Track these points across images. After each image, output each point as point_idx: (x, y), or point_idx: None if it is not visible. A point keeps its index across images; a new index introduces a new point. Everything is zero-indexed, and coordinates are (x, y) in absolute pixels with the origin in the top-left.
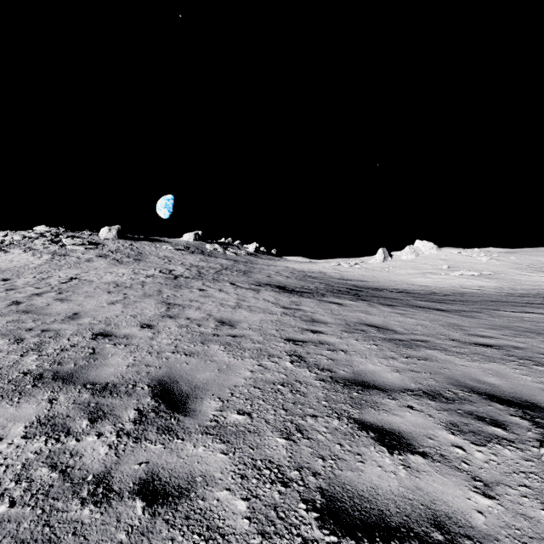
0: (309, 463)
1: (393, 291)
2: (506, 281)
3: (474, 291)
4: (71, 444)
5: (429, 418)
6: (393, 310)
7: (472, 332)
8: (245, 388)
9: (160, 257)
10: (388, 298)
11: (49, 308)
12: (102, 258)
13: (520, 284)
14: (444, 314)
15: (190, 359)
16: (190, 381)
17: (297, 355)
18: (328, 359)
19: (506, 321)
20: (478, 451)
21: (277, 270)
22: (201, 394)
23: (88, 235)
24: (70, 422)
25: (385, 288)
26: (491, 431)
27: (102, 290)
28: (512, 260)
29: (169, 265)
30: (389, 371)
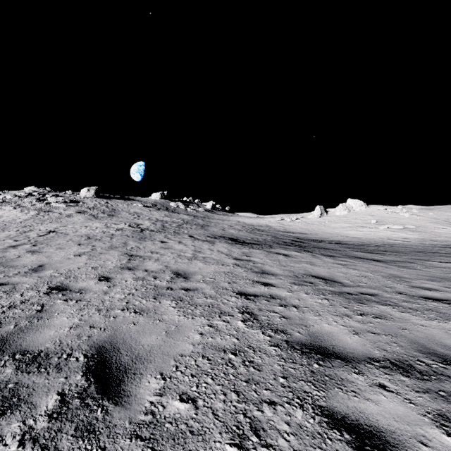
0: None
1: (330, 243)
2: (426, 234)
3: (401, 243)
4: None
5: (410, 405)
6: (335, 261)
7: (415, 284)
8: (192, 358)
9: (130, 213)
10: (327, 249)
11: (18, 260)
12: (80, 214)
13: (439, 236)
14: (382, 265)
15: (139, 317)
16: (133, 348)
17: (249, 312)
18: (281, 316)
19: (441, 272)
20: None
21: (230, 224)
22: (141, 368)
23: (70, 195)
24: None
25: (323, 240)
26: None
27: (74, 242)
28: (431, 215)
29: (138, 220)
30: (347, 332)
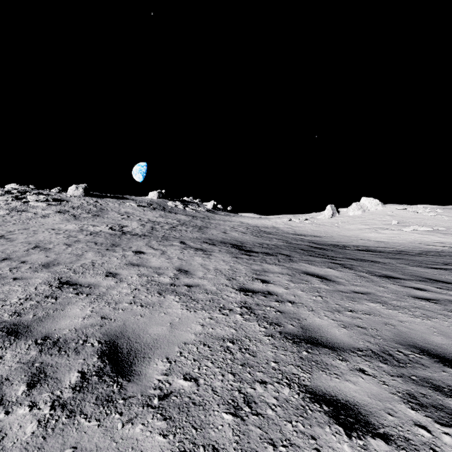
0: None
1: (358, 249)
2: None
3: (443, 249)
4: None
5: None
6: (407, 290)
7: None
8: None
9: (120, 213)
10: (367, 262)
11: None
12: (60, 214)
13: None
14: None
15: None
16: None
17: None
18: None
19: None
20: None
21: (232, 225)
22: None
23: (56, 193)
24: None
25: (345, 245)
26: None
27: (1, 255)
28: None
29: (125, 221)
30: None
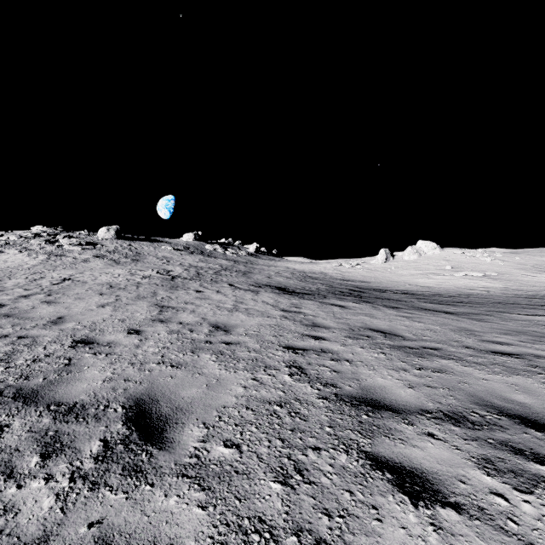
0: (311, 523)
1: (396, 293)
2: (511, 282)
3: (480, 293)
4: (9, 494)
5: (456, 451)
6: (398, 313)
7: (486, 338)
8: (235, 409)
9: (158, 258)
10: (391, 300)
11: (33, 311)
12: (99, 259)
13: (526, 285)
14: (452, 318)
15: (177, 371)
16: (173, 400)
17: (296, 366)
18: (332, 371)
19: (519, 325)
20: (525, 502)
21: (277, 271)
22: (182, 418)
23: (86, 235)
24: (16, 459)
25: (388, 289)
26: (535, 470)
27: (94, 291)
28: (517, 260)
29: (167, 266)
30: (402, 386)
